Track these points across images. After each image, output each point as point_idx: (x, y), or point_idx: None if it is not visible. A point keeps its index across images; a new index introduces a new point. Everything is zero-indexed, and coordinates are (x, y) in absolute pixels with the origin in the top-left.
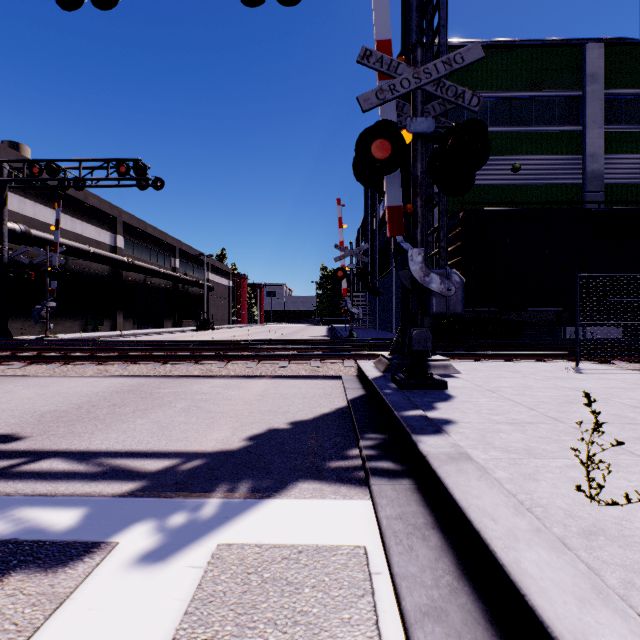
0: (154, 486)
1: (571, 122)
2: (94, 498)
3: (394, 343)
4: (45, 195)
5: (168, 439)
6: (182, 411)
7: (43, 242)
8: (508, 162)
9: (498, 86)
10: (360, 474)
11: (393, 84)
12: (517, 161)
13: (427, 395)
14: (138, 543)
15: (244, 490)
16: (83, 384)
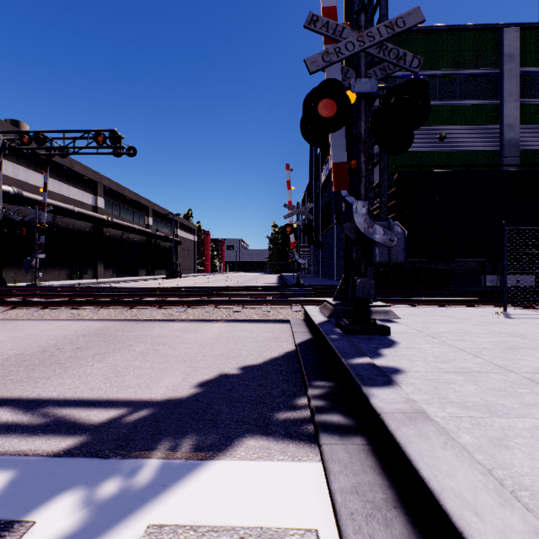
0: (93, 442)
1: (490, 96)
2: (26, 458)
3: (338, 290)
4: (36, 162)
5: (120, 385)
6: (139, 355)
7: (34, 202)
8: (435, 131)
9: (426, 65)
10: (309, 428)
11: (338, 47)
12: (443, 131)
13: (371, 341)
14: (57, 523)
15: (187, 448)
16: (55, 327)
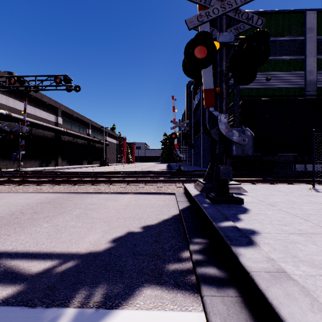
0: (27, 291)
1: (298, 54)
2: None
3: (206, 174)
4: (20, 96)
5: (57, 241)
6: (75, 217)
7: (18, 120)
8: (264, 75)
9: None
10: (192, 278)
11: (208, 11)
12: (269, 75)
13: (231, 208)
14: None
15: (98, 297)
16: (24, 197)
